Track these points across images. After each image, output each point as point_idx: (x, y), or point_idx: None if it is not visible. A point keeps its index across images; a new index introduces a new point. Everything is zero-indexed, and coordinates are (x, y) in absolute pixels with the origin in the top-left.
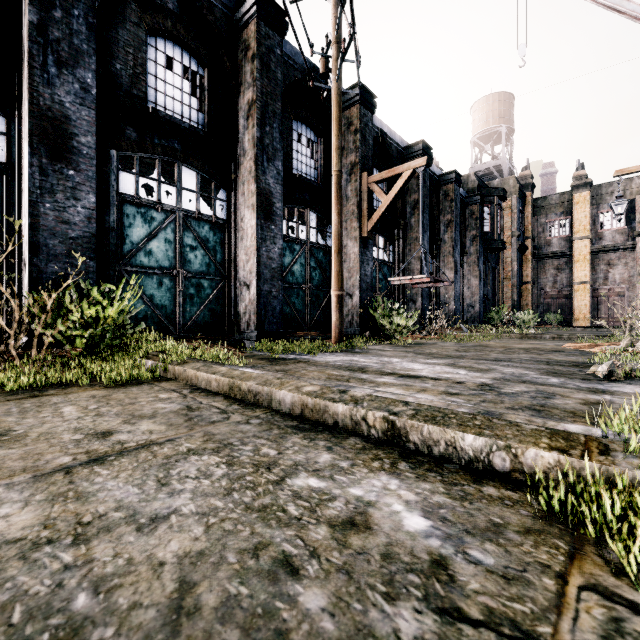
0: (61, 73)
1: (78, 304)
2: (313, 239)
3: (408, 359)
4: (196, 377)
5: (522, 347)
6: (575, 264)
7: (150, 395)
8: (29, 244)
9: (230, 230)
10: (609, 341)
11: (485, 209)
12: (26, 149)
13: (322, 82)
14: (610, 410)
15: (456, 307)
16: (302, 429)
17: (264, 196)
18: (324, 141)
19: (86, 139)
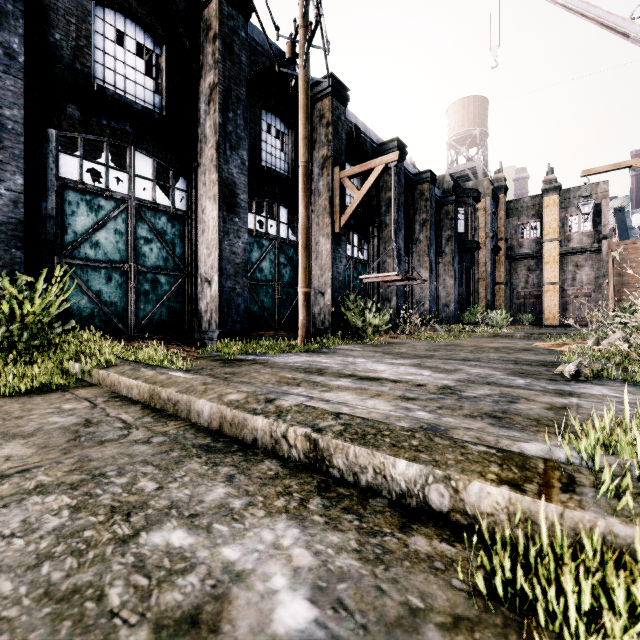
0: None
1: None
2: (283, 235)
3: (374, 359)
4: (118, 383)
5: (493, 346)
6: (545, 265)
7: (52, 406)
8: None
9: (191, 222)
10: (577, 340)
11: (460, 210)
12: None
13: (293, 71)
14: (576, 426)
15: (431, 306)
16: (211, 449)
17: (227, 186)
18: (295, 133)
19: (11, 112)
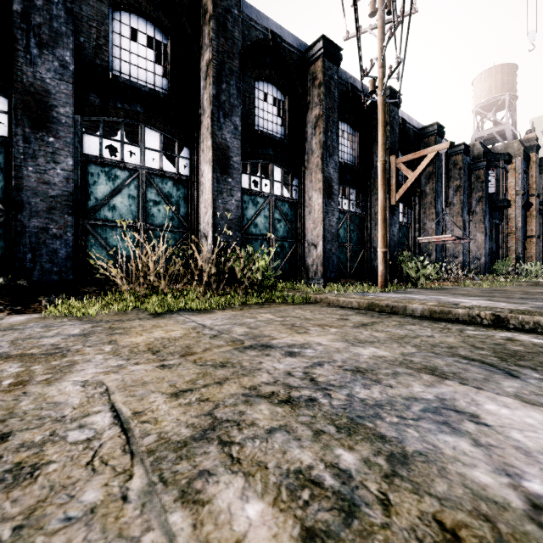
0: (225, 121)
1: (245, 259)
2: (352, 209)
3: (450, 297)
4: (337, 301)
5: (538, 291)
6: None
7: (323, 308)
8: (212, 224)
9: (301, 207)
10: None
11: (490, 173)
12: (208, 169)
13: (359, 90)
14: None
15: (464, 259)
16: (440, 321)
17: (327, 182)
18: (360, 134)
19: (236, 159)
